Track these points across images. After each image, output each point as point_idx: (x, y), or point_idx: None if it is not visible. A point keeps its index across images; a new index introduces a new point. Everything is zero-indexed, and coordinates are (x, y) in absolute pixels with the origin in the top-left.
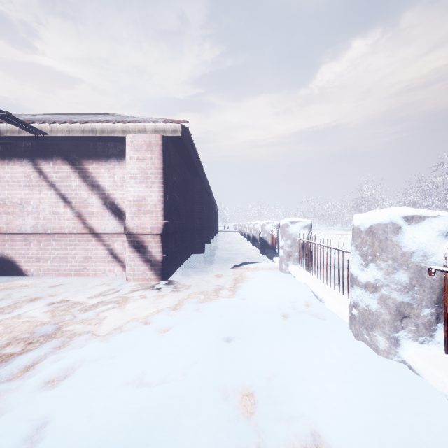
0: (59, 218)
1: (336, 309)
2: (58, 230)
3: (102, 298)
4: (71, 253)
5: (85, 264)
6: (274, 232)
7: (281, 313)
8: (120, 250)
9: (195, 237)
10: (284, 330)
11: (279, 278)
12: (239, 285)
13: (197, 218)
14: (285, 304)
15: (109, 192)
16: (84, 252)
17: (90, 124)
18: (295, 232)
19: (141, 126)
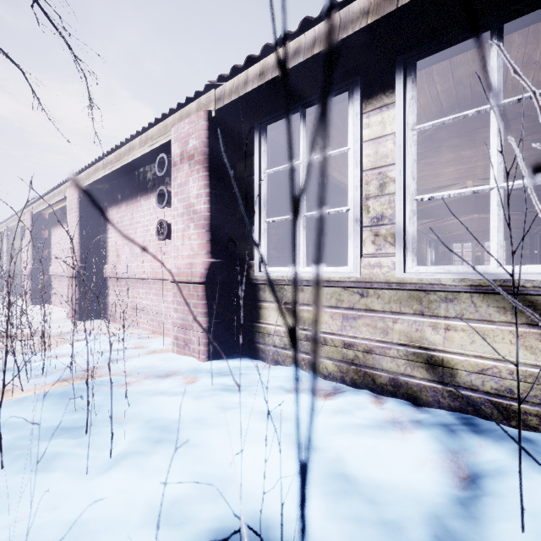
0: None
1: None
2: None
3: None
4: None
5: None
6: None
7: None
8: None
9: None
10: None
11: None
12: None
13: None
14: None
15: None
16: None
17: None
18: None
19: None
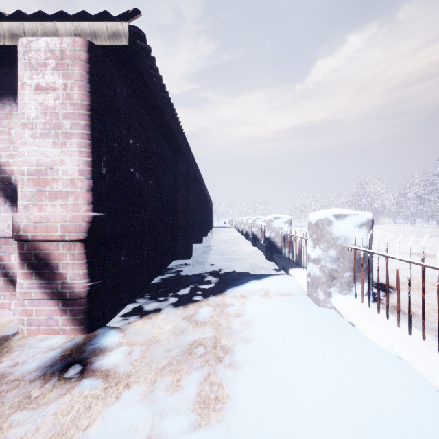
0: None
1: None
2: None
3: None
4: None
5: None
6: (286, 230)
7: None
8: None
9: (178, 237)
10: None
11: (330, 337)
12: (243, 354)
13: (180, 211)
14: None
15: (1, 161)
16: None
17: None
18: (343, 234)
19: (48, 25)
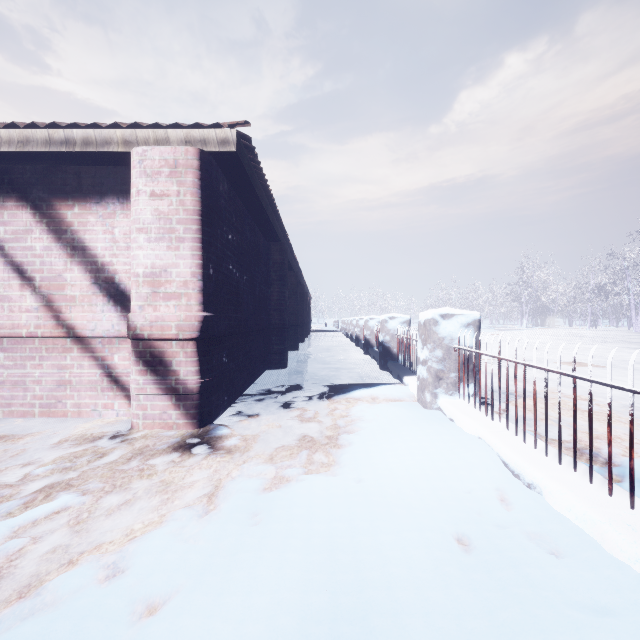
0: (10, 308)
1: (586, 523)
2: (8, 331)
3: (58, 476)
4: (32, 374)
5: (58, 394)
6: (402, 333)
7: (453, 531)
8: (125, 367)
9: (272, 342)
10: (485, 621)
11: (425, 426)
12: (346, 439)
13: (274, 309)
14: (453, 498)
15: (104, 261)
16: (57, 371)
17: (63, 130)
18: (449, 334)
19: (160, 133)
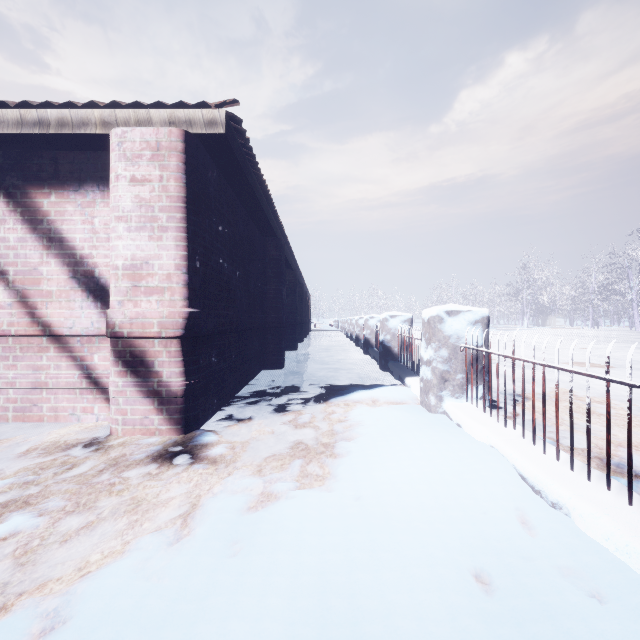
0: None
1: (630, 557)
2: None
3: (17, 492)
4: (5, 375)
5: (34, 396)
6: (404, 331)
7: (469, 565)
8: (105, 368)
9: (268, 341)
10: None
11: (431, 433)
12: (344, 447)
13: (270, 307)
14: (467, 521)
15: (83, 253)
16: (32, 373)
17: (36, 110)
18: (455, 332)
19: (142, 113)
